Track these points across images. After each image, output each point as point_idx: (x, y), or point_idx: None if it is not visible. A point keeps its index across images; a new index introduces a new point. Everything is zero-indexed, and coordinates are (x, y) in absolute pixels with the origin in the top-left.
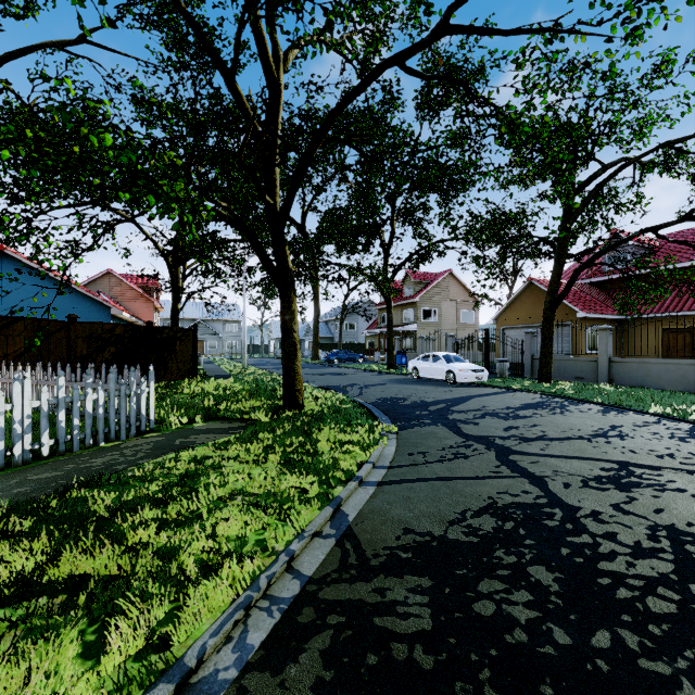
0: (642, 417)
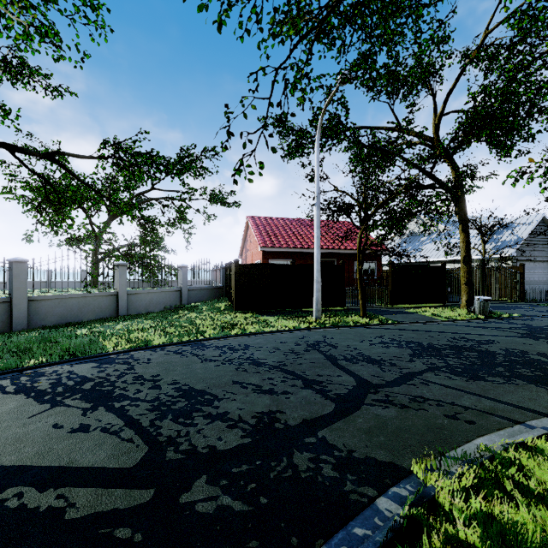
0: (149, 353)
